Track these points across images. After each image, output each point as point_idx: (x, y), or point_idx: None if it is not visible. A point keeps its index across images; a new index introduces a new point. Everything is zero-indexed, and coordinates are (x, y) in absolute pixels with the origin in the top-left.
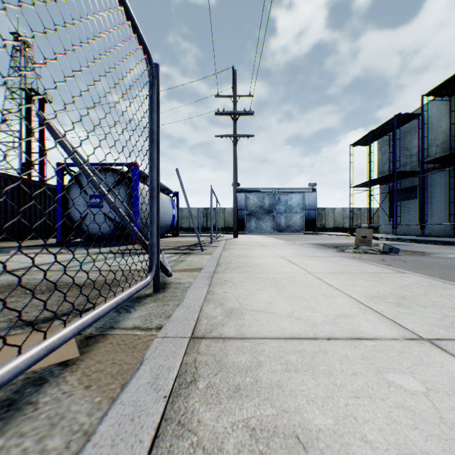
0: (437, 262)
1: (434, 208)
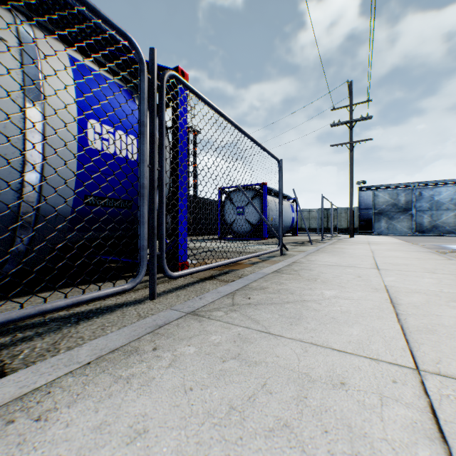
0: None
1: None
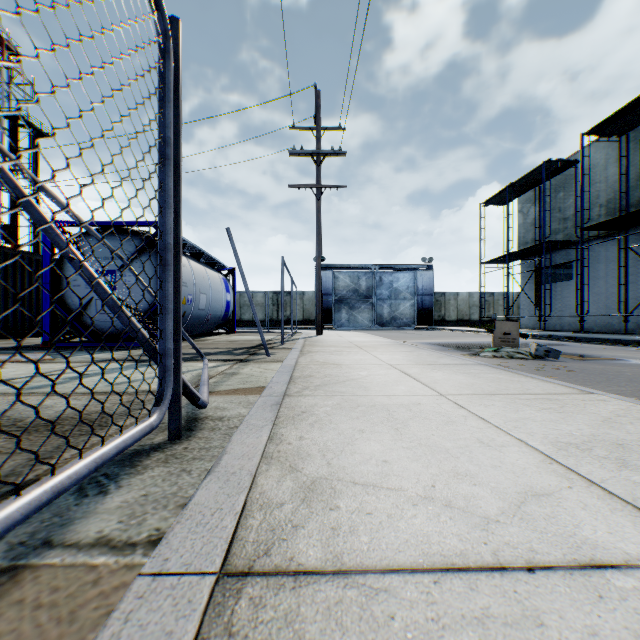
0: (620, 372)
1: (596, 293)
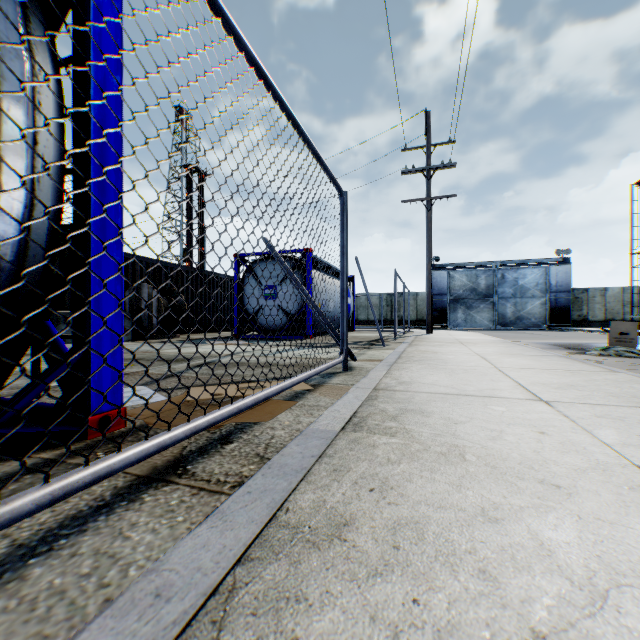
0: None
1: None
